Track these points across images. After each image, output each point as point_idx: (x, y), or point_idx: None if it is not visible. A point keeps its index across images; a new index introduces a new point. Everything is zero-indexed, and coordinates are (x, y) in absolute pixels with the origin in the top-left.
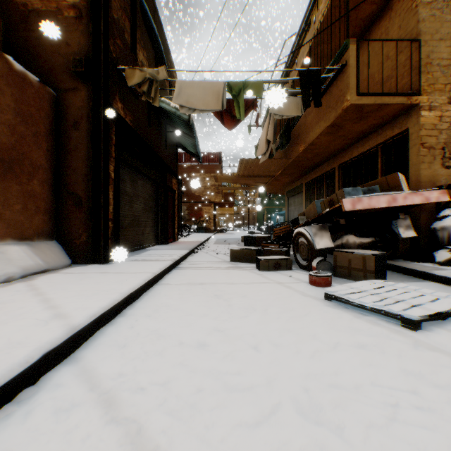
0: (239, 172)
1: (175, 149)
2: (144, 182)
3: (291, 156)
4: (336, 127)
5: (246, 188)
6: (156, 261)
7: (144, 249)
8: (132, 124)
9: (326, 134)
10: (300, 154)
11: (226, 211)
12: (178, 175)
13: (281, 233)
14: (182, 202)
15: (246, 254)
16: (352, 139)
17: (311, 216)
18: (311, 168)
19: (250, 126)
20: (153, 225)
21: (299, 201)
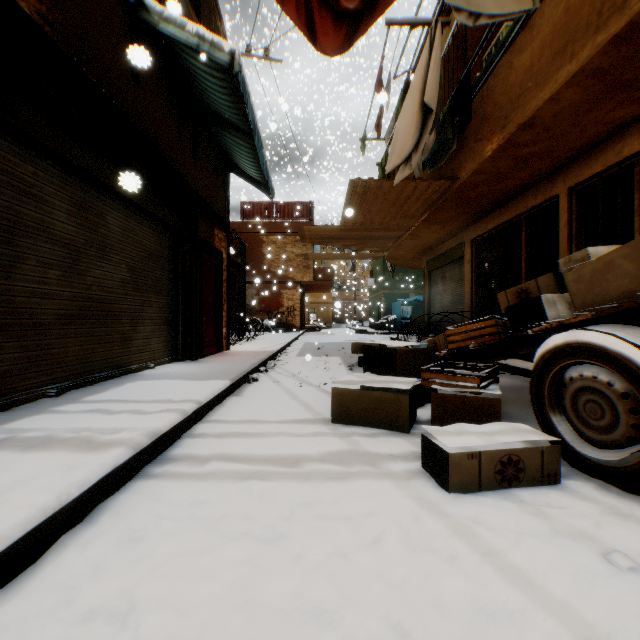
0: (345, 218)
1: (223, 172)
2: (132, 222)
3: (457, 174)
4: (635, 40)
5: (355, 255)
6: (59, 457)
7: (124, 378)
8: (53, 33)
9: (585, 82)
10: (484, 164)
11: (320, 297)
12: (243, 239)
13: (468, 342)
14: (248, 283)
15: (380, 405)
16: (637, 106)
17: (608, 291)
18: (489, 207)
19: (364, 138)
20: (162, 319)
21: (454, 275)
